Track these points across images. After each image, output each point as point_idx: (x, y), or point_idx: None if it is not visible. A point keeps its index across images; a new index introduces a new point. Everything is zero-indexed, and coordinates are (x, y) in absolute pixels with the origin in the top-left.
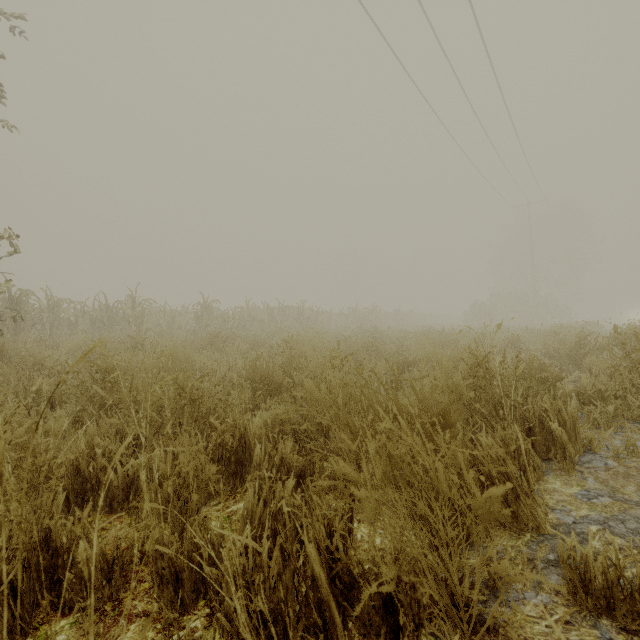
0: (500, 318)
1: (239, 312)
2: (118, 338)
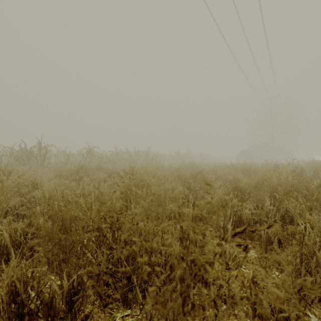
0: (255, 158)
1: (111, 154)
2: (25, 169)
